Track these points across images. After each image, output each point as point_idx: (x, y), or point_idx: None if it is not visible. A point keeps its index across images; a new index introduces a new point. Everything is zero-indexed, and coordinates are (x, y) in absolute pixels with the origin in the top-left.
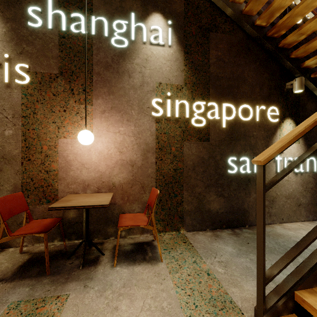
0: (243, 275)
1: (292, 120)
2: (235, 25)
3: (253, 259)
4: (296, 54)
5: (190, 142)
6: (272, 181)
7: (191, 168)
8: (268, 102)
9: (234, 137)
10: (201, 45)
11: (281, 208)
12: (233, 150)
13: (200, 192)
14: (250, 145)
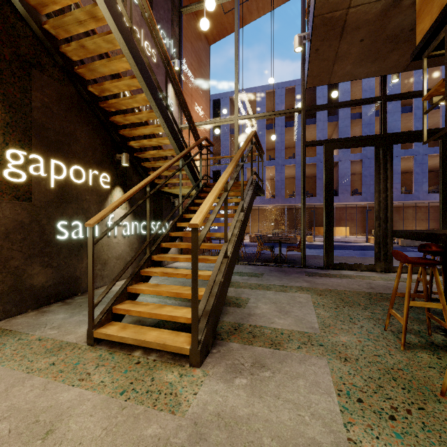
0: (77, 325)
1: (122, 188)
2: (66, 75)
3: (86, 313)
4: (123, 133)
5: (1, 201)
6: (99, 237)
7: (4, 236)
8: (101, 168)
9: (65, 199)
10: (19, 78)
11: (112, 269)
12: (64, 214)
13: (18, 266)
14: (83, 209)
